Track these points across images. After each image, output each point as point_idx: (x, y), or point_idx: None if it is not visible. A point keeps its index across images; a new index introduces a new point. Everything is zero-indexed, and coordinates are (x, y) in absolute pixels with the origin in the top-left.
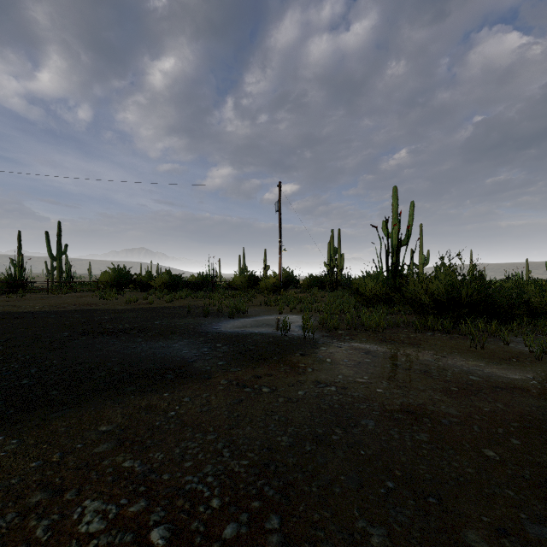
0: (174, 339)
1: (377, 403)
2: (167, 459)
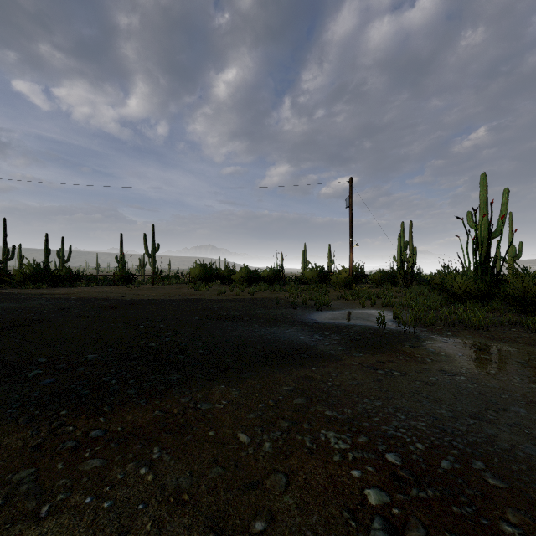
0: (284, 326)
1: (518, 395)
2: (356, 413)
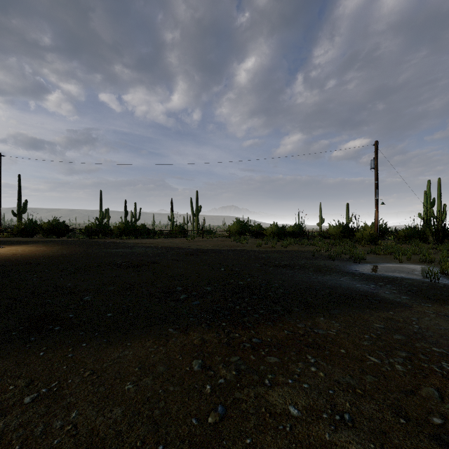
0: (335, 275)
1: None
2: None
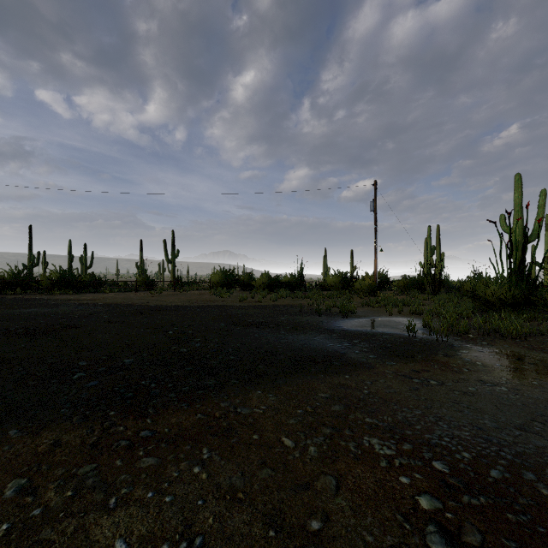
0: (311, 334)
1: None
2: (397, 421)
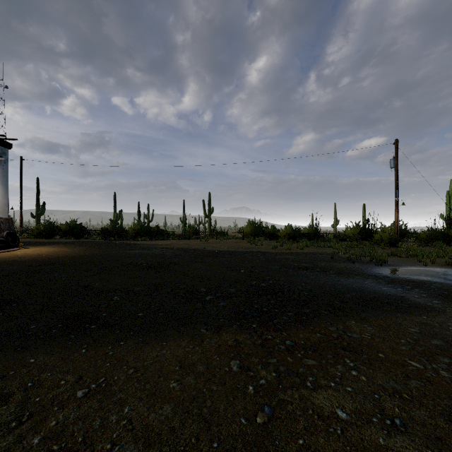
0: (358, 278)
1: None
2: None
